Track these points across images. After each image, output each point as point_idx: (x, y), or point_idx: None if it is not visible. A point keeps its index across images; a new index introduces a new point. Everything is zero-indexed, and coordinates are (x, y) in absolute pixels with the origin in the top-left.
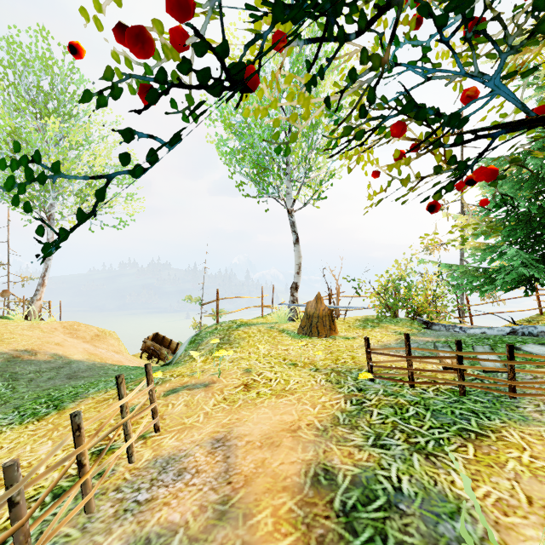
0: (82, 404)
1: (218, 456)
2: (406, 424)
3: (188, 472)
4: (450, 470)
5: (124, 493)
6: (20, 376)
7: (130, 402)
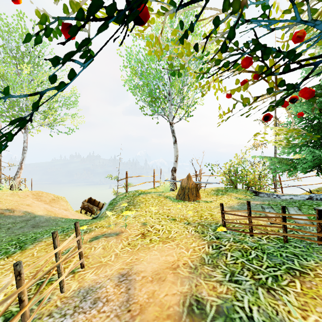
0: (37, 246)
1: (122, 288)
2: (251, 264)
3: (101, 301)
4: (286, 302)
5: (54, 318)
6: (2, 226)
7: (63, 249)
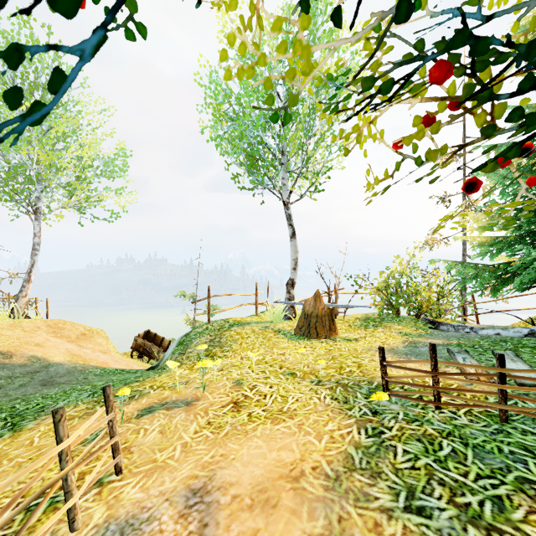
0: (42, 424)
1: (192, 522)
2: (445, 470)
3: None
4: None
5: None
6: None
7: (76, 443)
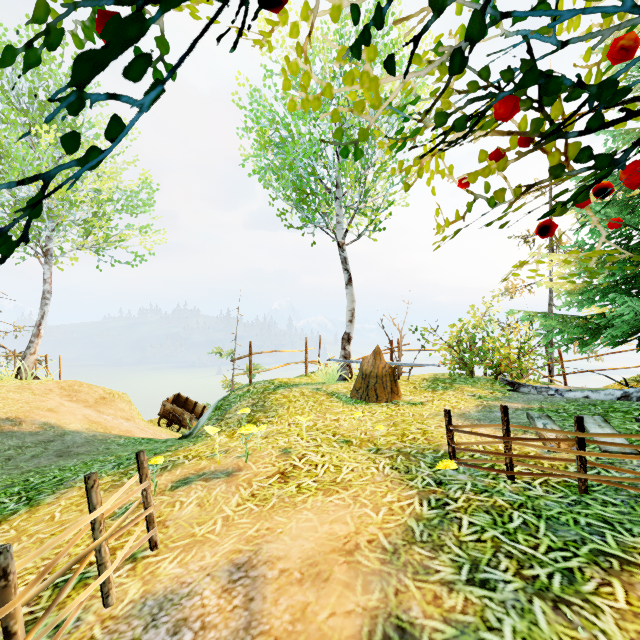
0: (63, 498)
1: (237, 596)
2: (513, 542)
3: (189, 627)
4: (596, 632)
5: None
6: None
7: (109, 512)
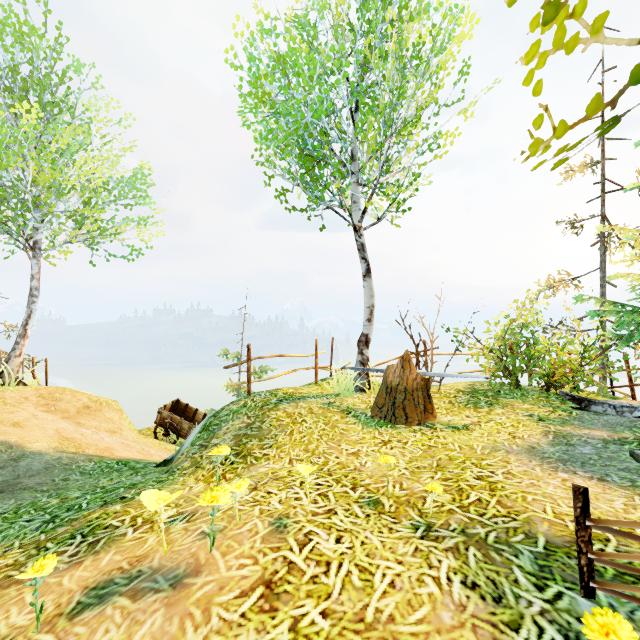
0: None
1: None
2: None
3: None
4: None
5: None
6: None
7: None
